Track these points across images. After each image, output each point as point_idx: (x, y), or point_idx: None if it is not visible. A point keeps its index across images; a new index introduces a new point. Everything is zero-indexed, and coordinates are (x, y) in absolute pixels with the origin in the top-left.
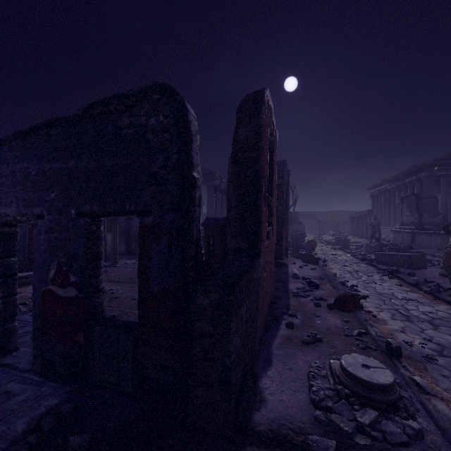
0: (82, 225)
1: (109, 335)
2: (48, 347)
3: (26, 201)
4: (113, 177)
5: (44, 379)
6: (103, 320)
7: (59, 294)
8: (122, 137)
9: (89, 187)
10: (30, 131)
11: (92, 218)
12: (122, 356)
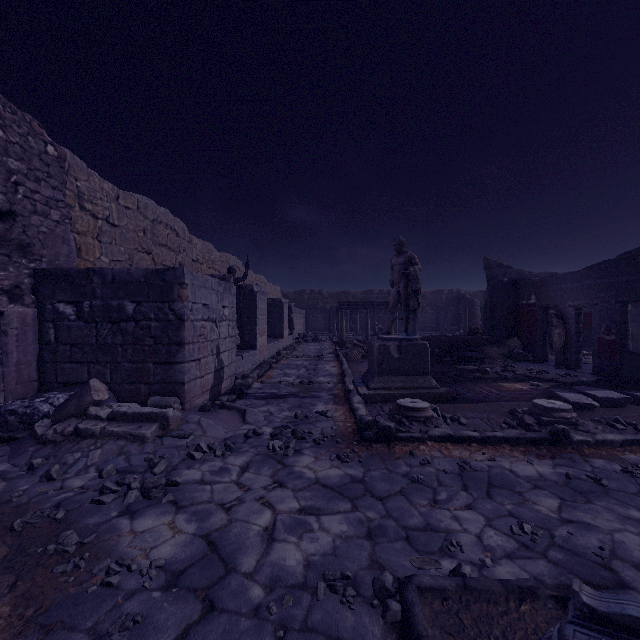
0: (618, 307)
1: (632, 357)
2: (600, 362)
3: (588, 298)
4: (634, 284)
5: (598, 376)
6: (629, 352)
7: (606, 338)
8: (639, 266)
9: (621, 290)
10: (591, 267)
11: (623, 304)
12: (639, 366)
